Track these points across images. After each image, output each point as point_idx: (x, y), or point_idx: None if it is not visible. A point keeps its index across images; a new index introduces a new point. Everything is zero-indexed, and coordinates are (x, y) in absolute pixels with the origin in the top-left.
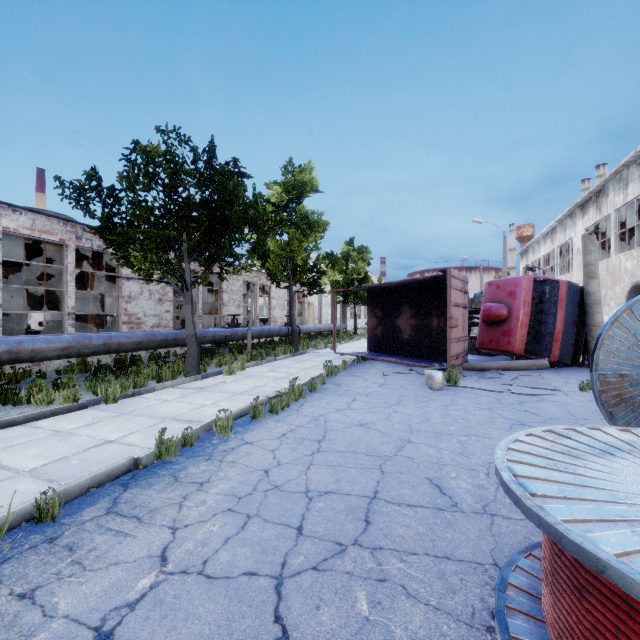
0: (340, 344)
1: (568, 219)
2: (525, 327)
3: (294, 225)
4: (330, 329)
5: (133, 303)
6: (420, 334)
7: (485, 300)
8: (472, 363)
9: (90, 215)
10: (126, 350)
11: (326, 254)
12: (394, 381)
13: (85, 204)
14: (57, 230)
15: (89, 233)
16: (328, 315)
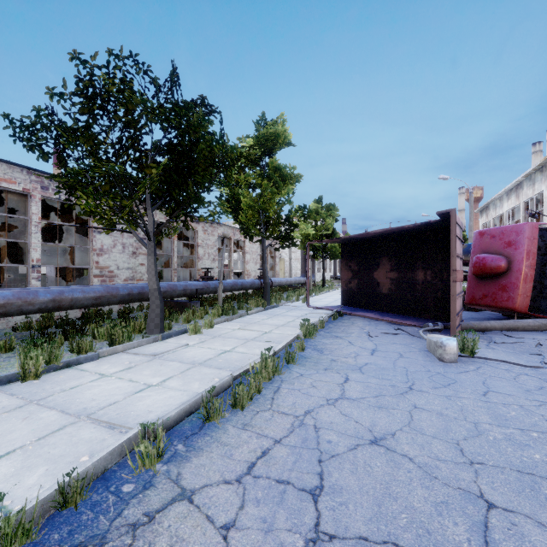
0: (311, 296)
1: (537, 173)
2: (530, 281)
3: (266, 178)
4: (300, 282)
5: (105, 256)
6: (402, 288)
7: (475, 251)
8: (471, 322)
9: (44, 158)
10: (82, 306)
11: (298, 207)
12: (386, 346)
13: (37, 145)
14: (20, 179)
15: (56, 184)
16: (297, 269)
